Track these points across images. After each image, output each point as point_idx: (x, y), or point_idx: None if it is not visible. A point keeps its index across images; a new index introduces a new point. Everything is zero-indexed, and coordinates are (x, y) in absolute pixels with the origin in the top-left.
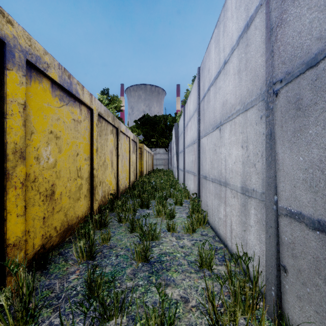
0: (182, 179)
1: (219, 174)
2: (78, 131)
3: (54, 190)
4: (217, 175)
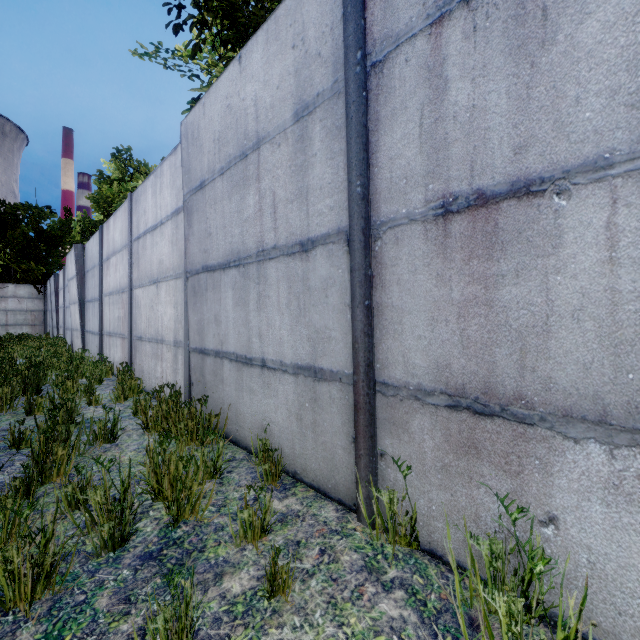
0: (95, 349)
1: (157, 332)
2: None
3: None
4: (154, 334)
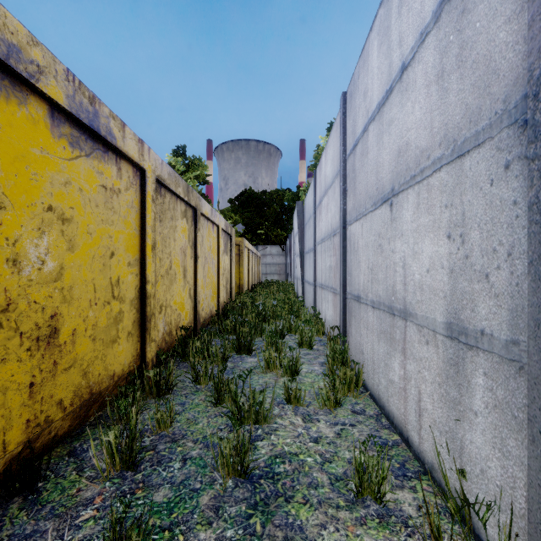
0: (310, 299)
1: (390, 293)
2: (114, 210)
3: (58, 326)
4: (384, 296)
